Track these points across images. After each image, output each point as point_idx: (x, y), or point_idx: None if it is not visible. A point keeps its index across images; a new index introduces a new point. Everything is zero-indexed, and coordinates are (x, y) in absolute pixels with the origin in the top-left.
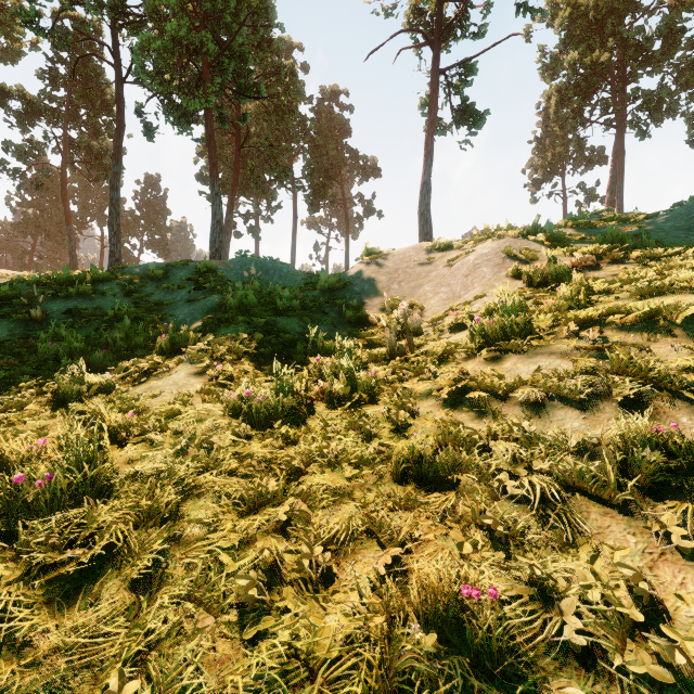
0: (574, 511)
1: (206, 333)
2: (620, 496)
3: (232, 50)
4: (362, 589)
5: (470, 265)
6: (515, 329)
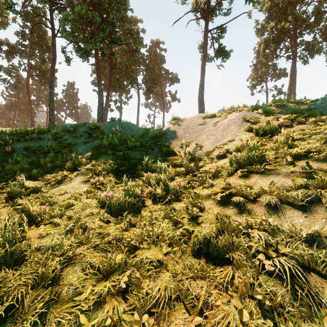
0: (312, 286)
1: (92, 159)
2: None
3: (108, 21)
4: None
5: (225, 124)
6: (255, 160)
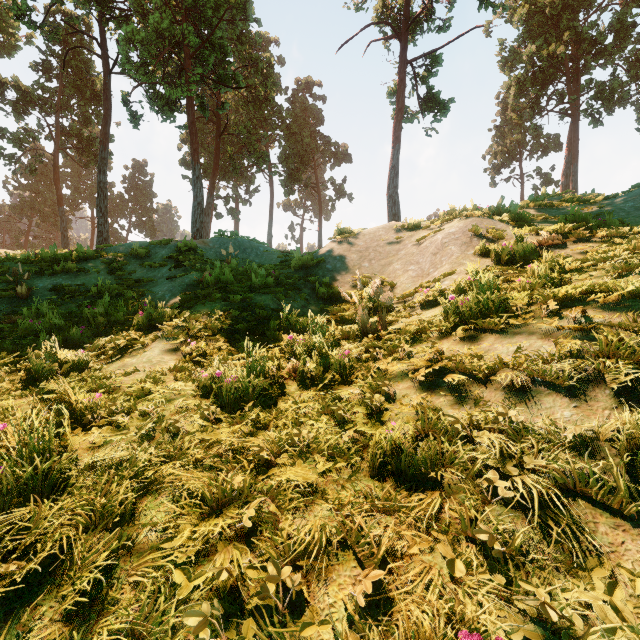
0: (578, 521)
1: (183, 310)
2: (634, 506)
3: (212, 43)
4: (337, 622)
5: (438, 243)
6: (491, 307)
